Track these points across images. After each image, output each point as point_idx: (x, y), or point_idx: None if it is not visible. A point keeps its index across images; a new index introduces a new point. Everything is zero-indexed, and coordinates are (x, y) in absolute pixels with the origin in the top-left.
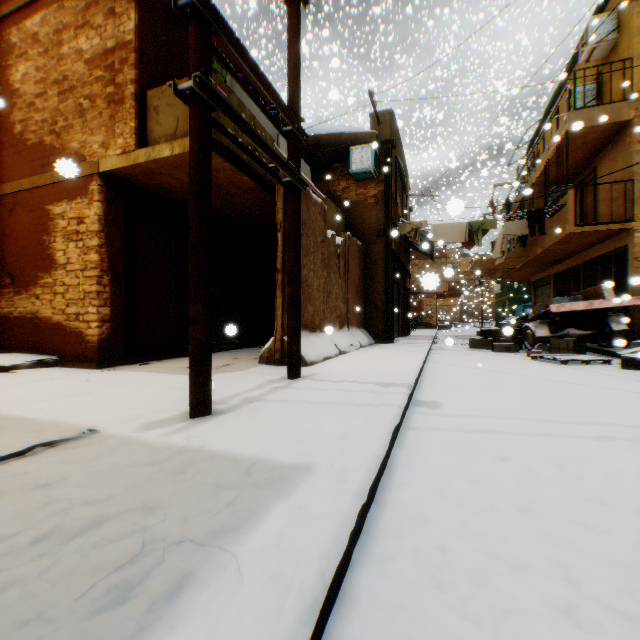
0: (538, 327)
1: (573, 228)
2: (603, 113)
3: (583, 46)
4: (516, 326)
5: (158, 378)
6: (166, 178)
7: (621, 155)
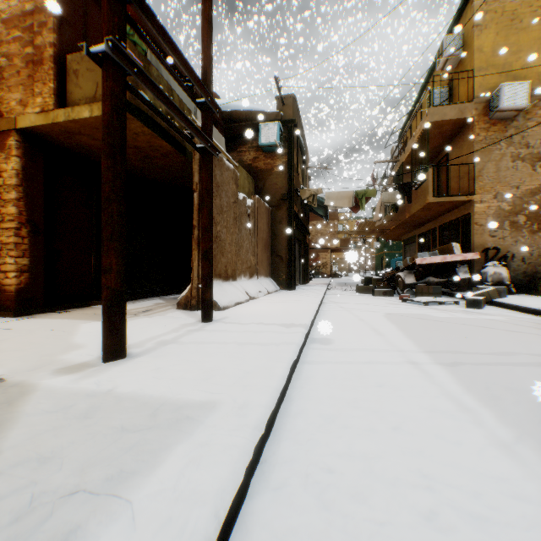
0: (407, 276)
1: (433, 198)
2: (454, 110)
3: (440, 57)
4: (391, 275)
5: (77, 325)
6: (87, 138)
7: (466, 144)
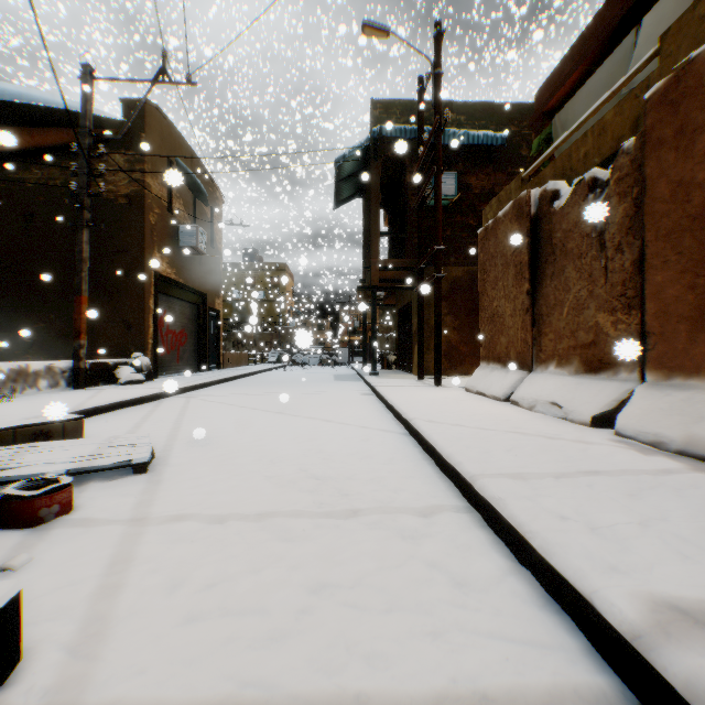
0: None
1: None
2: None
3: None
4: None
5: None
6: None
7: None
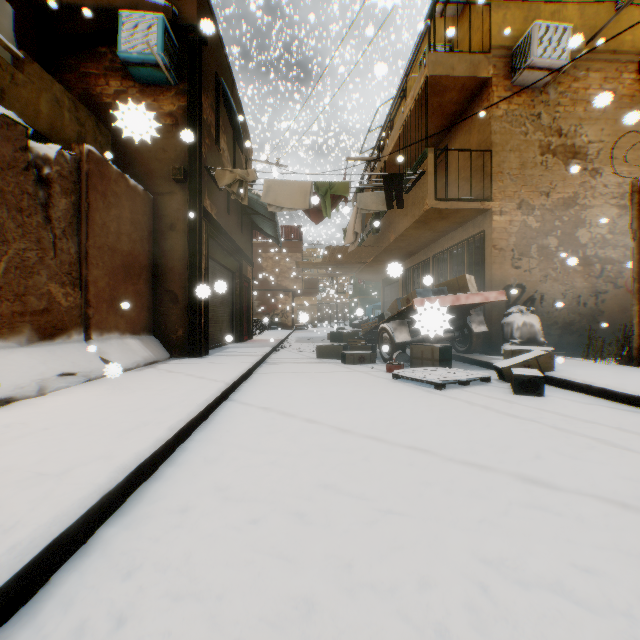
0: (398, 329)
1: (435, 202)
2: (465, 63)
3: None
4: (371, 328)
5: None
6: None
7: (479, 124)
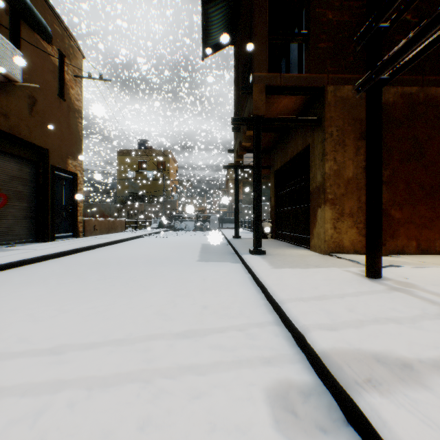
0: None
1: None
2: None
3: None
4: None
5: None
6: None
7: None
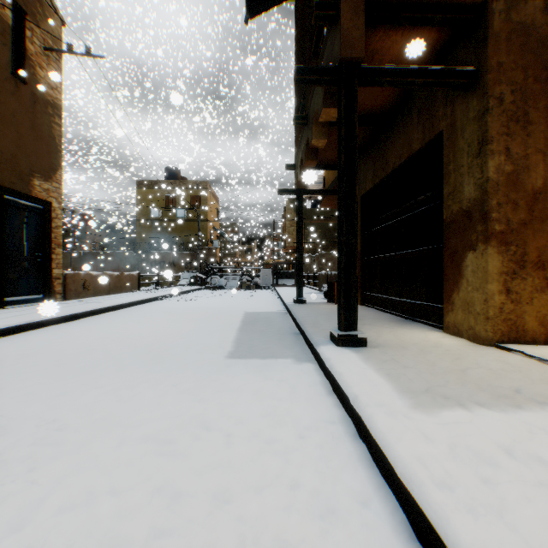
0: None
1: None
2: None
3: None
4: None
5: None
6: None
7: None
